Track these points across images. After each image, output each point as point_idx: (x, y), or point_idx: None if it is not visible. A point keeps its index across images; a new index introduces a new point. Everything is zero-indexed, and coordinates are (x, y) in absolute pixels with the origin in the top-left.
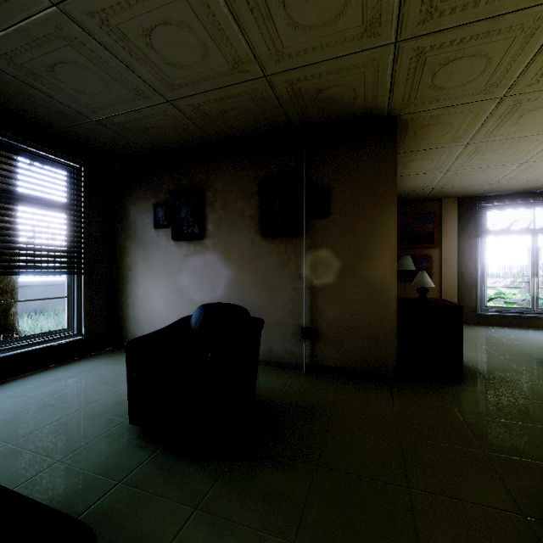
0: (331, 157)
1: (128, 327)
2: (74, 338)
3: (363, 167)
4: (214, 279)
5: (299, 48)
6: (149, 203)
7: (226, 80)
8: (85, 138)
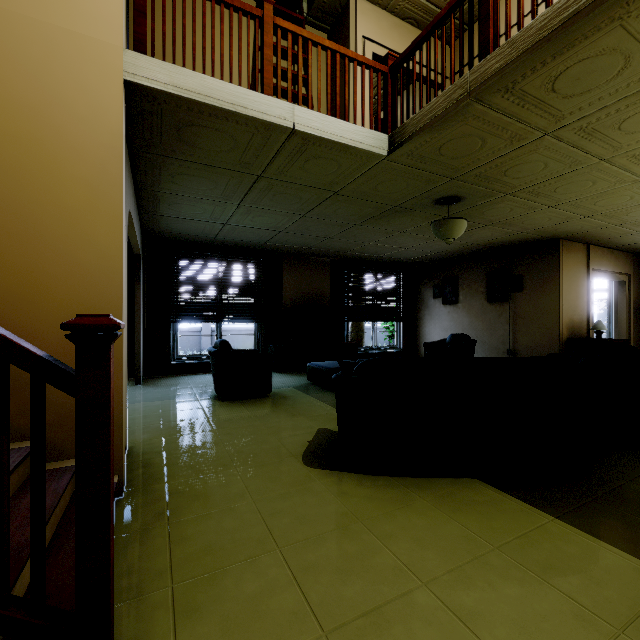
0: (523, 260)
1: (420, 348)
2: (398, 350)
3: (541, 265)
4: (463, 324)
5: (483, 239)
6: (430, 285)
7: (459, 246)
8: (404, 263)
